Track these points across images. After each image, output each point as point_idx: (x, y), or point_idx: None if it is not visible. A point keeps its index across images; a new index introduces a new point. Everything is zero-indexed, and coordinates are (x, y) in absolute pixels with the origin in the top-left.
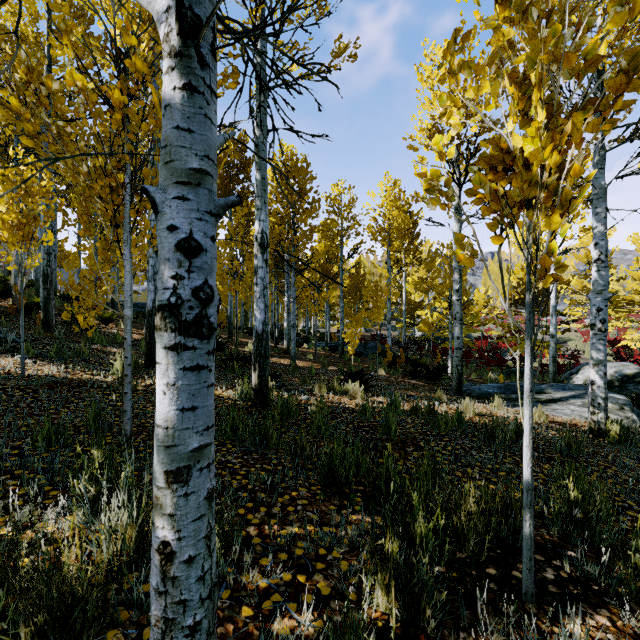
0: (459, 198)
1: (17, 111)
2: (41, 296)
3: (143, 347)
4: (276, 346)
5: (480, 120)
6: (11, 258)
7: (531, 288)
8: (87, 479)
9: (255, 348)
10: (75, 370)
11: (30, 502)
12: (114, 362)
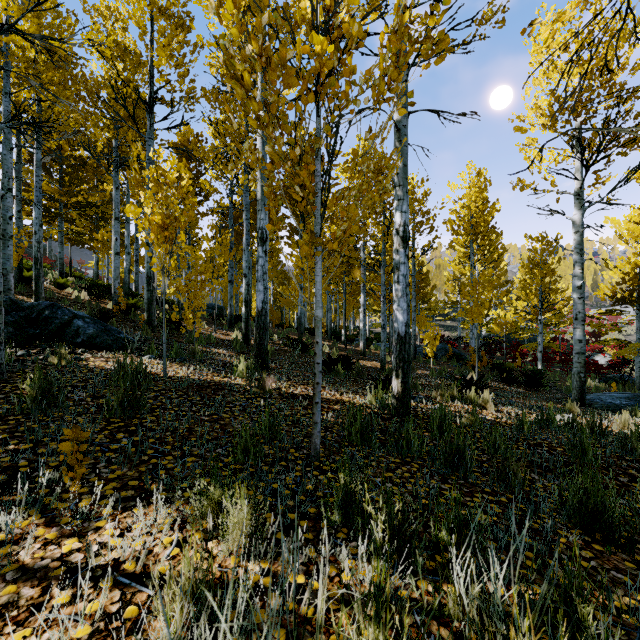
0: (582, 182)
1: (247, 89)
2: (145, 298)
3: (237, 347)
4: (346, 347)
5: (618, 89)
6: (155, 259)
7: (639, 284)
8: (335, 509)
9: (397, 352)
10: (202, 371)
11: (290, 535)
12: (238, 364)
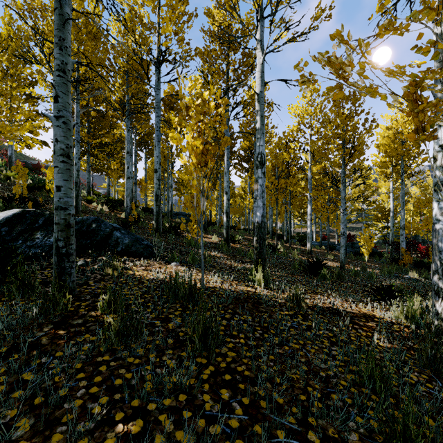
0: None
1: None
2: (154, 211)
3: (224, 250)
4: (291, 246)
5: None
6: (194, 182)
7: None
8: None
9: None
10: (224, 279)
11: None
12: (255, 273)
